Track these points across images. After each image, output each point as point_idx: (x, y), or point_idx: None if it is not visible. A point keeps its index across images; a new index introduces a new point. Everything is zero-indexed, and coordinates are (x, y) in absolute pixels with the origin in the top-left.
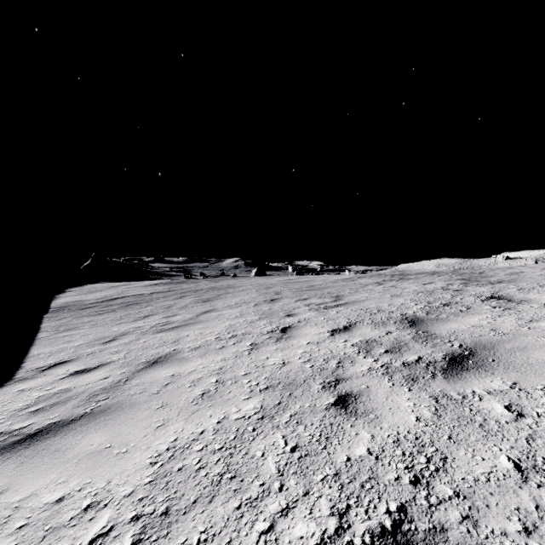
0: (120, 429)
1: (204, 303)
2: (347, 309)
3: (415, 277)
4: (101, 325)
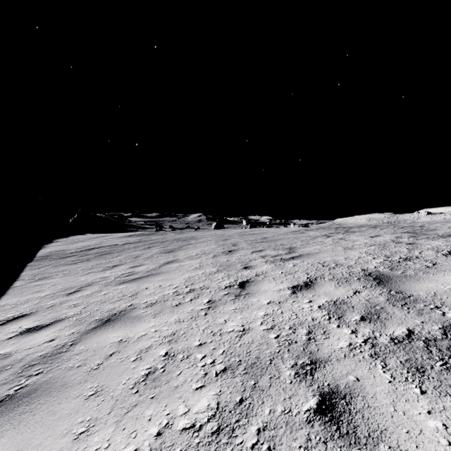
0: (32, 434)
1: (168, 254)
2: (303, 262)
3: (358, 230)
4: (72, 275)
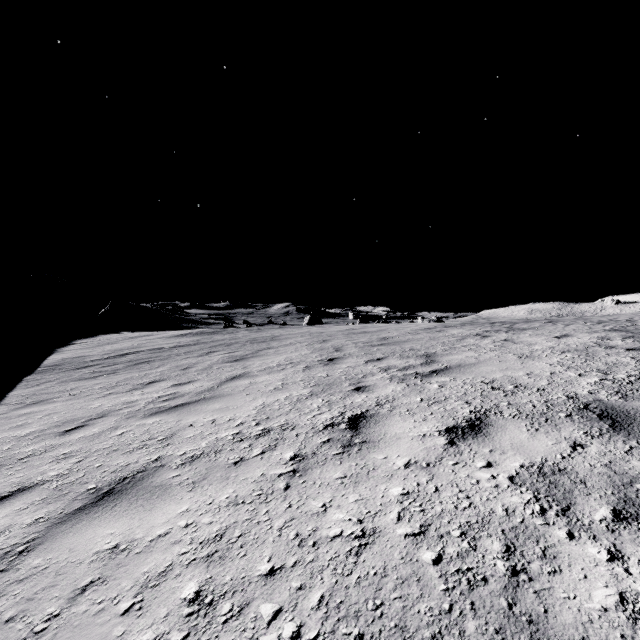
0: None
1: (236, 363)
2: (455, 381)
3: (529, 326)
4: (83, 397)
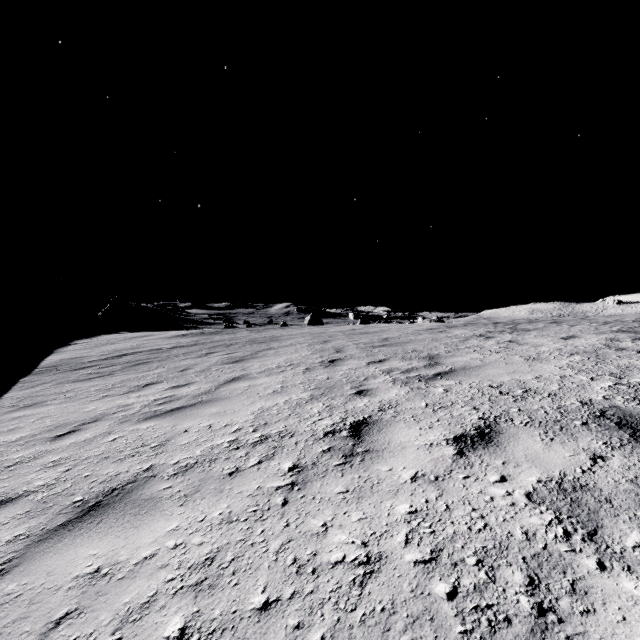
0: None
1: (234, 364)
2: (460, 384)
3: (533, 327)
4: (78, 399)
